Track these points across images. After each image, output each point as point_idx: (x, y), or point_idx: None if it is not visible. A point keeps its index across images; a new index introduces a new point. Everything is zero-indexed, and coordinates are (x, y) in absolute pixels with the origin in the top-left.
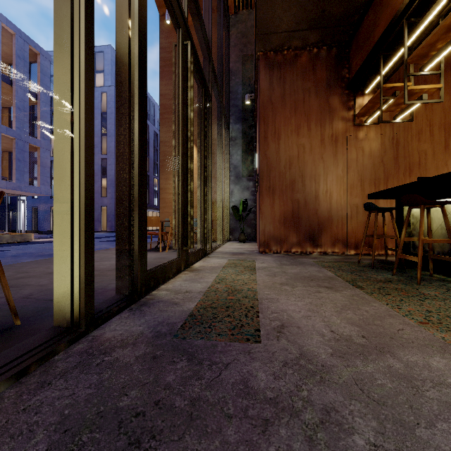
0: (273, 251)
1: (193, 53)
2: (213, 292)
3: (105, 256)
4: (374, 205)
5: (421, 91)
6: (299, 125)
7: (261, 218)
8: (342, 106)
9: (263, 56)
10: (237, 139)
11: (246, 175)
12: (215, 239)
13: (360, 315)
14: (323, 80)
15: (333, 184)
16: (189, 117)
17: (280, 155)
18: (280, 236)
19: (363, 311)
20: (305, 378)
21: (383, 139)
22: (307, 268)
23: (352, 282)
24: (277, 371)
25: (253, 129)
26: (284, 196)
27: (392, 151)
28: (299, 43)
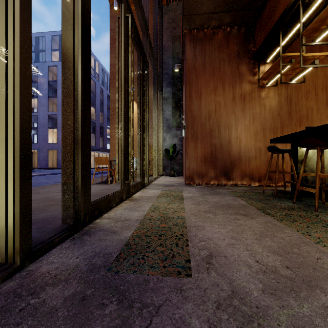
0: (196, 183)
1: (133, 25)
2: (148, 220)
3: None
4: (276, 147)
5: (313, 57)
6: (216, 86)
7: (187, 158)
8: (249, 72)
9: (189, 33)
10: (169, 98)
11: (175, 125)
12: (152, 174)
13: (278, 242)
14: (234, 52)
15: (242, 132)
16: (130, 75)
17: (202, 109)
18: (202, 172)
19: (279, 238)
20: (242, 326)
21: (280, 97)
22: (224, 198)
23: (262, 209)
24: (212, 315)
25: (180, 91)
26: (204, 141)
27: (287, 106)
28: (216, 23)
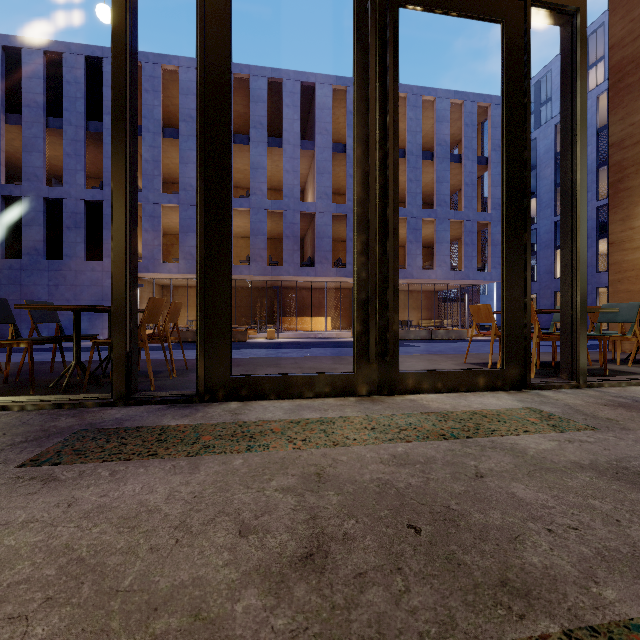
0: None
1: (390, 6)
2: (234, 425)
3: (402, 361)
4: None
5: None
6: None
7: None
8: None
9: None
10: None
11: None
12: None
13: (6, 591)
14: None
15: None
16: (369, 131)
17: None
18: None
19: (28, 609)
20: None
21: None
22: (637, 525)
23: None
24: None
25: None
26: None
27: None
28: None
